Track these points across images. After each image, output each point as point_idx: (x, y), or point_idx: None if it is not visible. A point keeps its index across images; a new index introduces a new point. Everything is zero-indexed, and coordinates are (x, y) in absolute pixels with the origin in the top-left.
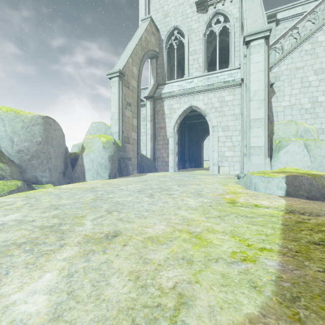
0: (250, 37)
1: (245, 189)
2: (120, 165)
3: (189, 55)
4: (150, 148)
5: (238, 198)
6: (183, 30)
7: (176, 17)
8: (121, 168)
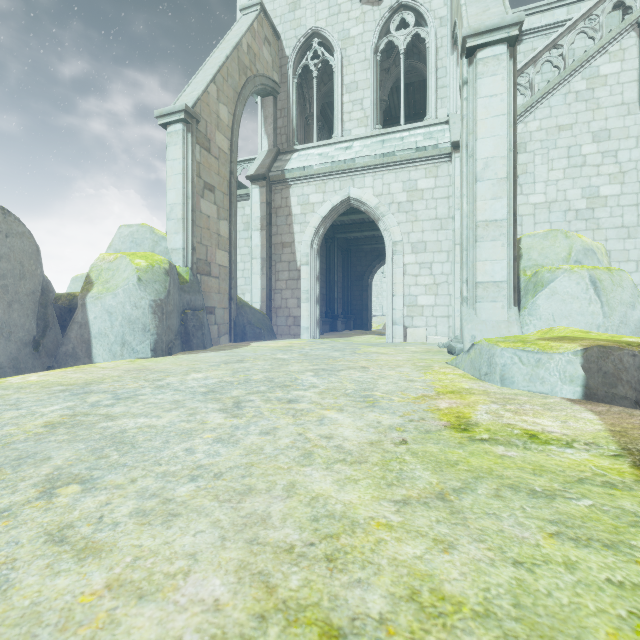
0: (477, 40)
1: (475, 379)
2: (185, 325)
3: (343, 92)
4: (260, 288)
5: (473, 409)
6: (330, 39)
7: (316, 9)
8: (188, 332)
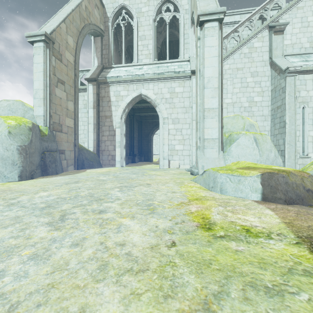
0: (204, 17)
1: (207, 190)
2: (44, 160)
3: (138, 40)
4: (93, 139)
5: (210, 211)
6: (131, 11)
7: None
8: (46, 164)
